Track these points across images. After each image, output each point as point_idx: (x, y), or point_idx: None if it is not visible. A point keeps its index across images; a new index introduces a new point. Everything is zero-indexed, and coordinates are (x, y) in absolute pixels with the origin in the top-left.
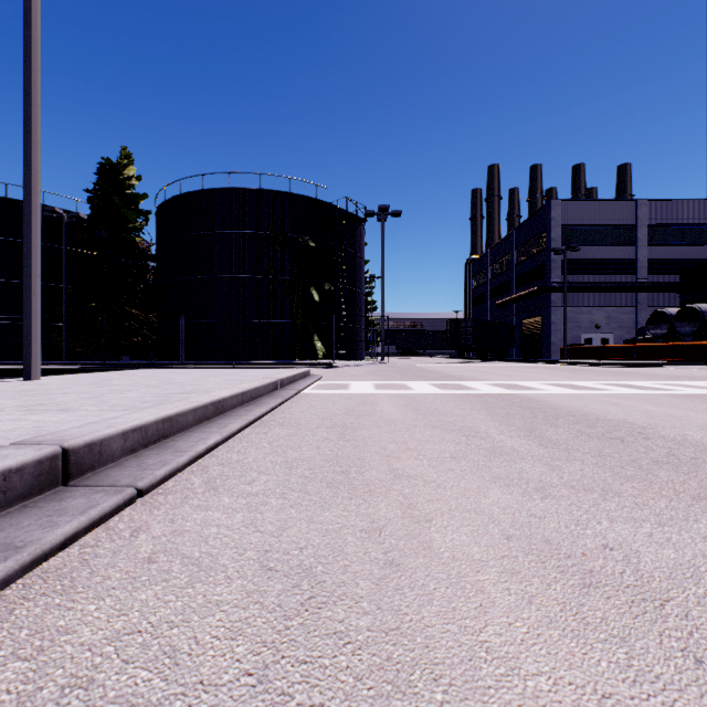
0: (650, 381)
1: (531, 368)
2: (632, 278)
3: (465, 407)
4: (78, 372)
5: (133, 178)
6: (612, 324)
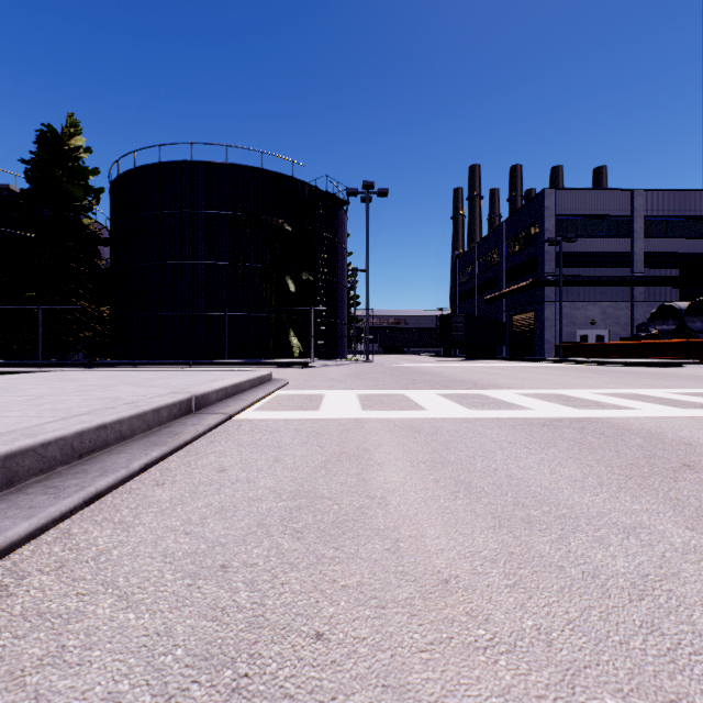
0: None
1: (539, 368)
2: (628, 272)
3: (571, 469)
4: None
5: (80, 149)
6: (608, 320)
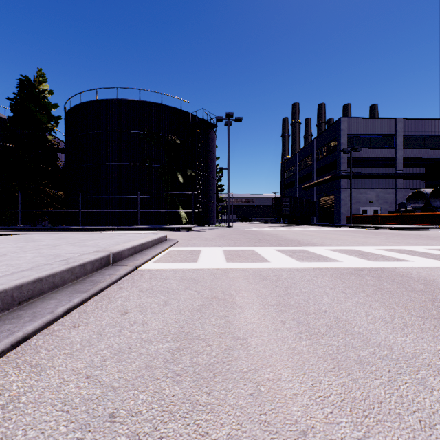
0: None
1: (338, 231)
2: (393, 170)
3: (381, 312)
4: None
5: (46, 91)
6: (380, 200)
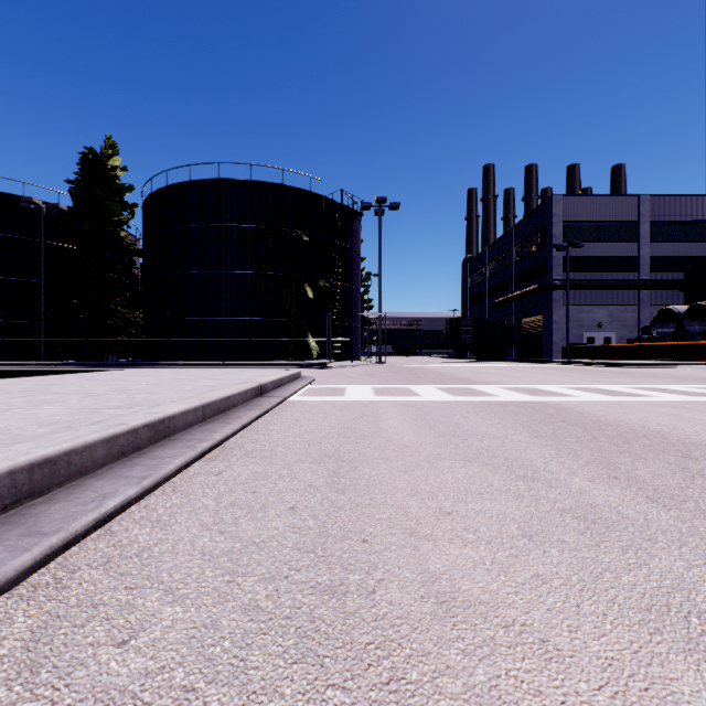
0: (681, 384)
1: (538, 368)
2: (635, 276)
3: (493, 421)
4: (43, 374)
5: (118, 169)
6: (614, 323)
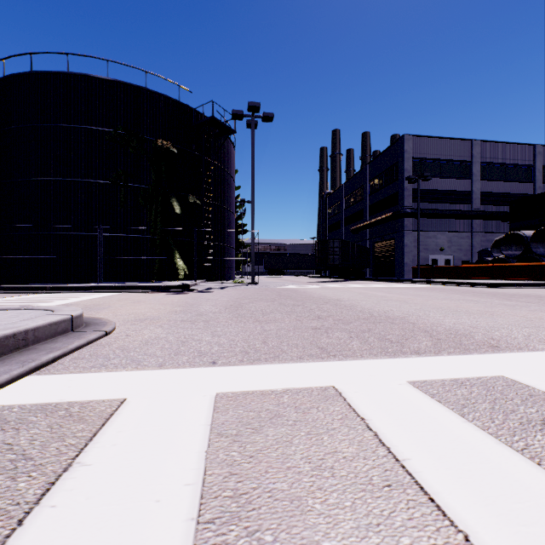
0: None
1: (425, 290)
2: (468, 208)
3: None
4: None
5: None
6: (453, 247)
